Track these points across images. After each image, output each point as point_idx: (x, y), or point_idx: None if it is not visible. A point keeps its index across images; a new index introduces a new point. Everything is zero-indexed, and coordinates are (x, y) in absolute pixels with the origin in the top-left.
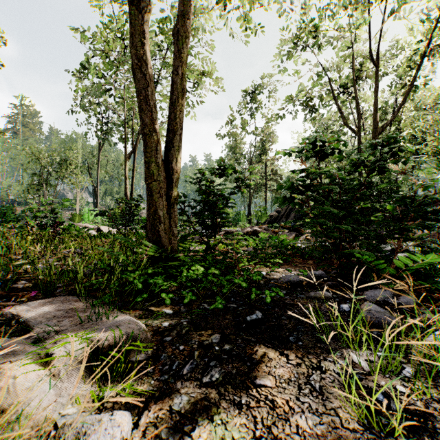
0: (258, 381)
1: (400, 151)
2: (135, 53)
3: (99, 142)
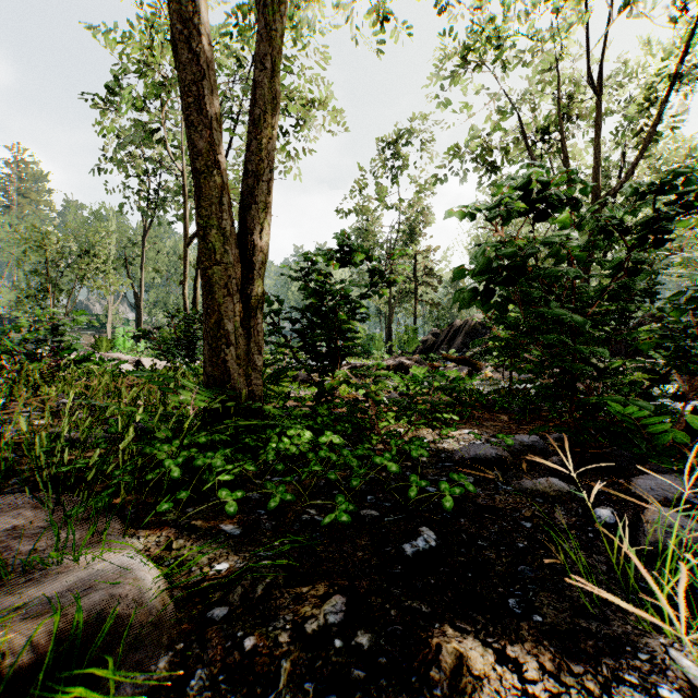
0: None
1: (696, 202)
2: (177, 12)
3: (143, 221)
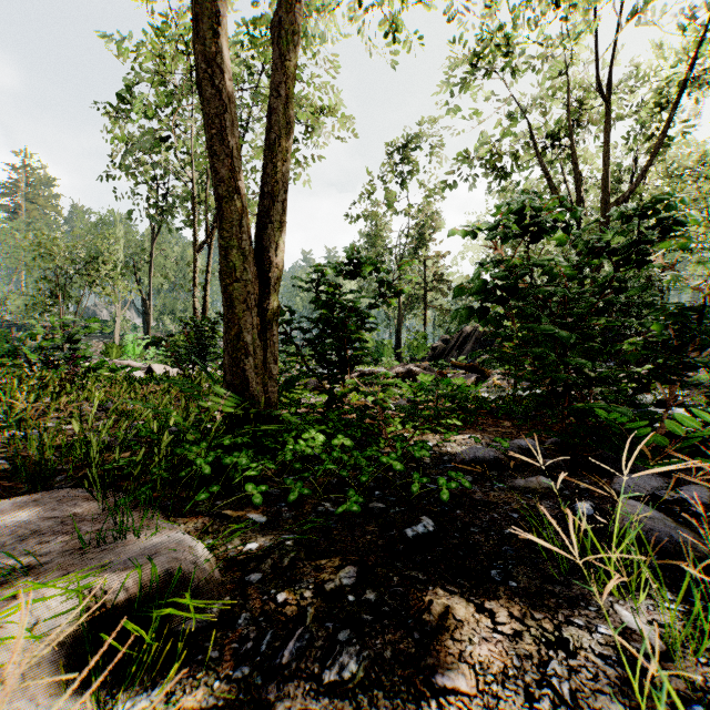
0: (439, 677)
1: (675, 227)
2: (202, 52)
3: (152, 227)
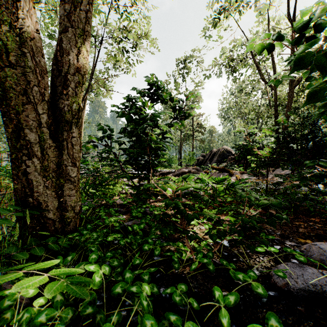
0: None
1: None
2: None
3: None
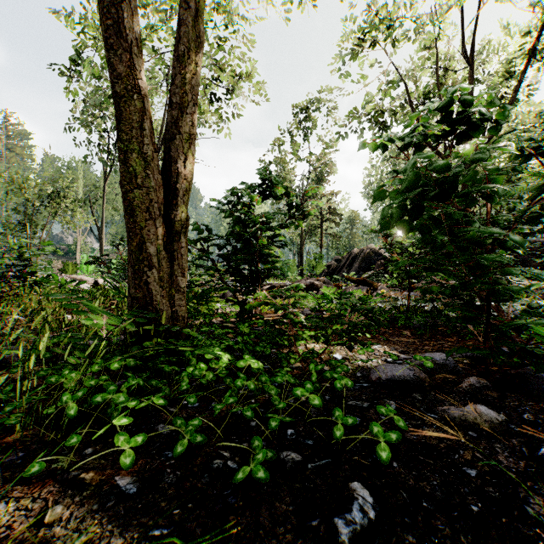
0: None
1: None
2: None
3: (104, 169)
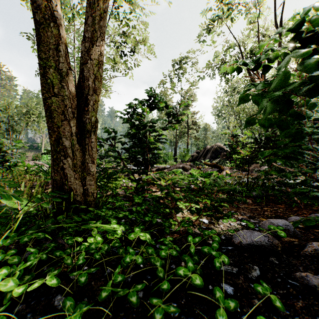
0: None
1: None
2: None
3: None
